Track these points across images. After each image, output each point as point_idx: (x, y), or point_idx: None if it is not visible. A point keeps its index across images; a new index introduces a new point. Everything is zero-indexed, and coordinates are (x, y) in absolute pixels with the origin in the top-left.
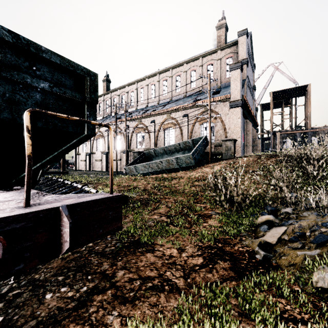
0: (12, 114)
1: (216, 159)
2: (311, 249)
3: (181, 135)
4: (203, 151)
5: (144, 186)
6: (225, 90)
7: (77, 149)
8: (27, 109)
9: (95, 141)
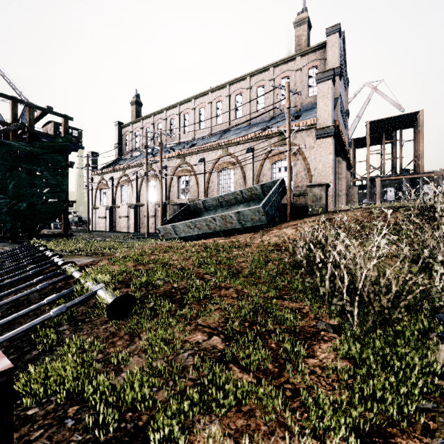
0: None
1: (297, 215)
2: None
3: (243, 180)
4: (279, 202)
5: (182, 262)
6: (307, 114)
7: (93, 201)
8: None
9: (119, 189)
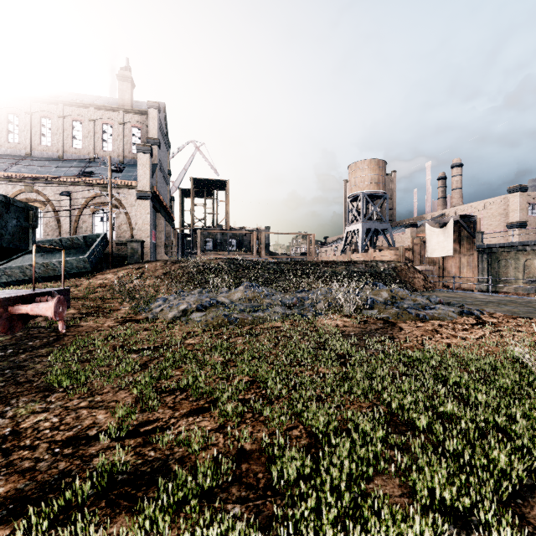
0: (1, 241)
1: (119, 263)
2: (173, 309)
3: (56, 223)
4: (102, 253)
5: None
6: (130, 170)
7: None
8: (35, 245)
9: None
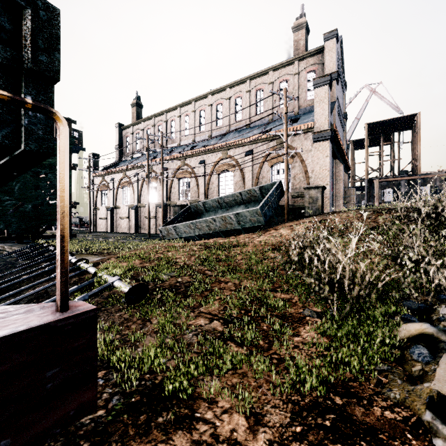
0: None
1: (294, 216)
2: None
3: (242, 181)
4: (277, 204)
5: (185, 260)
6: (305, 117)
7: (94, 202)
8: None
9: (120, 191)
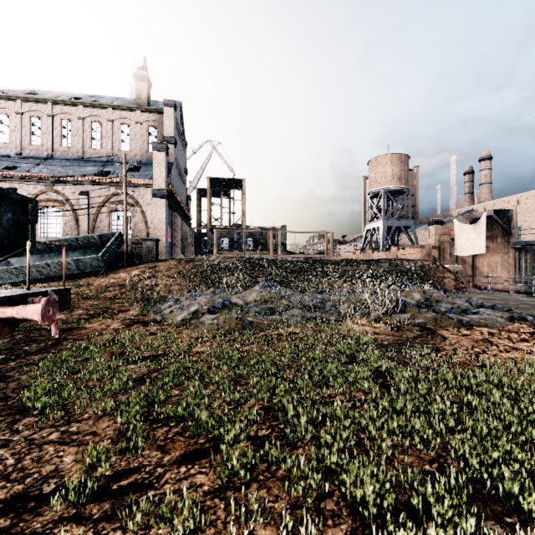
0: None
1: (134, 262)
2: (184, 311)
3: (75, 222)
4: (117, 252)
5: None
6: (147, 169)
7: None
8: (29, 240)
9: None
